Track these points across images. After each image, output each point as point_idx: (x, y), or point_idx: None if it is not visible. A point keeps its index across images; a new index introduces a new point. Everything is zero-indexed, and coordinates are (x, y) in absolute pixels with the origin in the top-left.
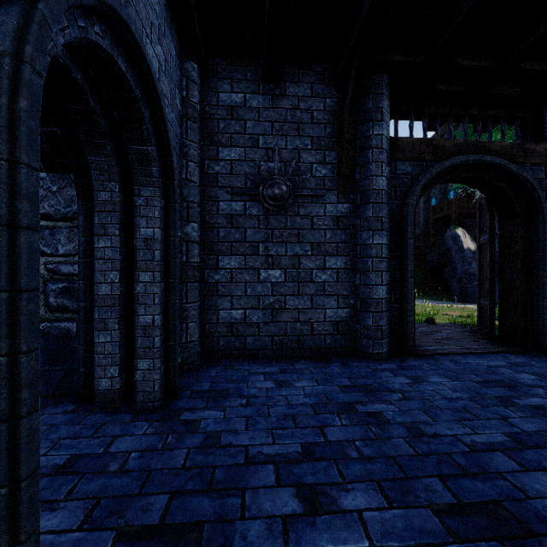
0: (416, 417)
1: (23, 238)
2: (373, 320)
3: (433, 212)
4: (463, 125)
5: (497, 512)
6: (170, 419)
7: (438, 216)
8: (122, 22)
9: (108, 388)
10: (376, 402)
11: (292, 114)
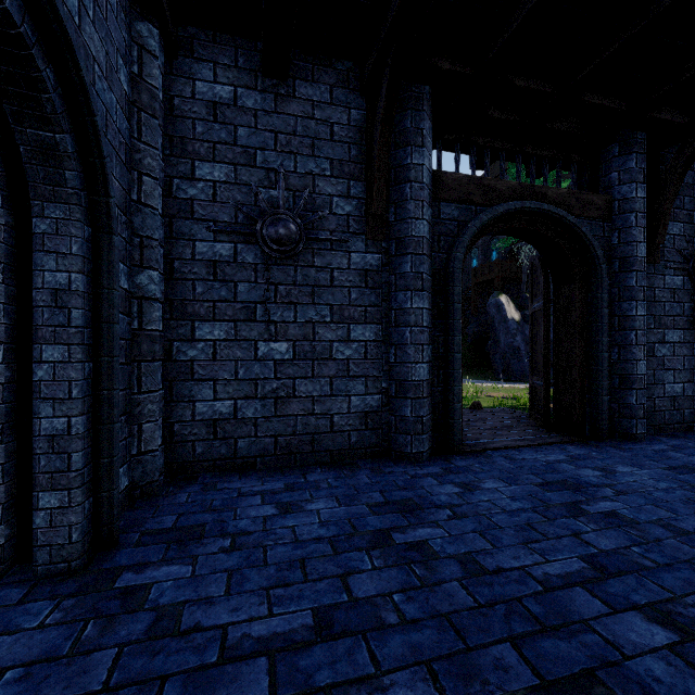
0: (472, 544)
1: None
2: (412, 410)
3: (475, 275)
4: (516, 164)
5: (592, 691)
6: (96, 589)
7: (479, 280)
8: None
9: None
10: (419, 526)
11: (304, 125)
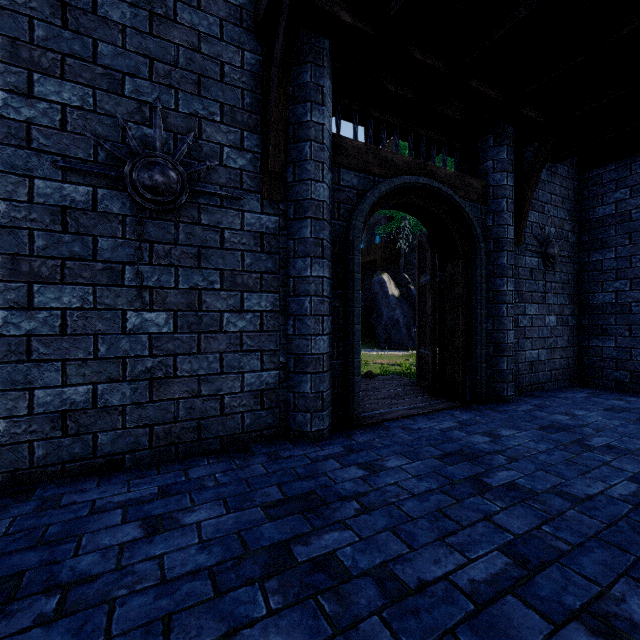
0: (387, 549)
1: None
2: (312, 385)
3: (362, 255)
4: (409, 143)
5: None
6: None
7: (365, 260)
8: None
9: None
10: (324, 531)
11: (188, 57)
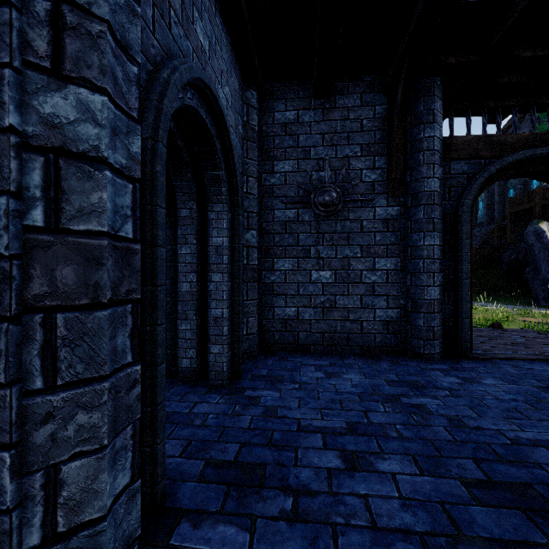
0: (461, 412)
1: (158, 253)
2: (425, 321)
3: (511, 205)
4: (531, 115)
5: (525, 491)
6: (236, 394)
7: (516, 209)
8: (205, 85)
9: (188, 366)
10: (421, 397)
11: (342, 125)
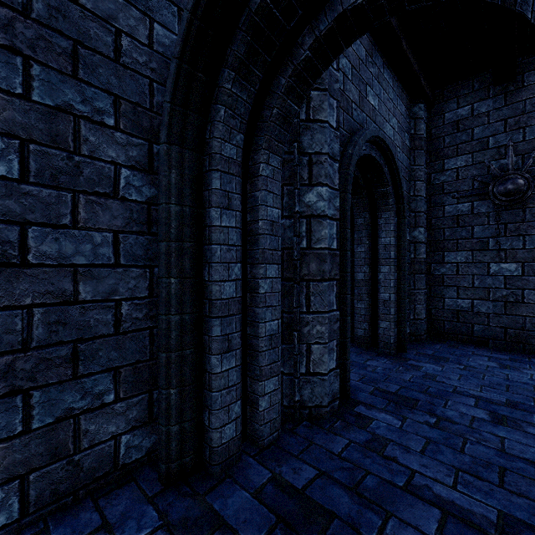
0: None
1: (347, 255)
2: None
3: None
4: None
5: None
6: (401, 361)
7: None
8: (375, 137)
9: (362, 335)
10: None
11: (533, 103)
